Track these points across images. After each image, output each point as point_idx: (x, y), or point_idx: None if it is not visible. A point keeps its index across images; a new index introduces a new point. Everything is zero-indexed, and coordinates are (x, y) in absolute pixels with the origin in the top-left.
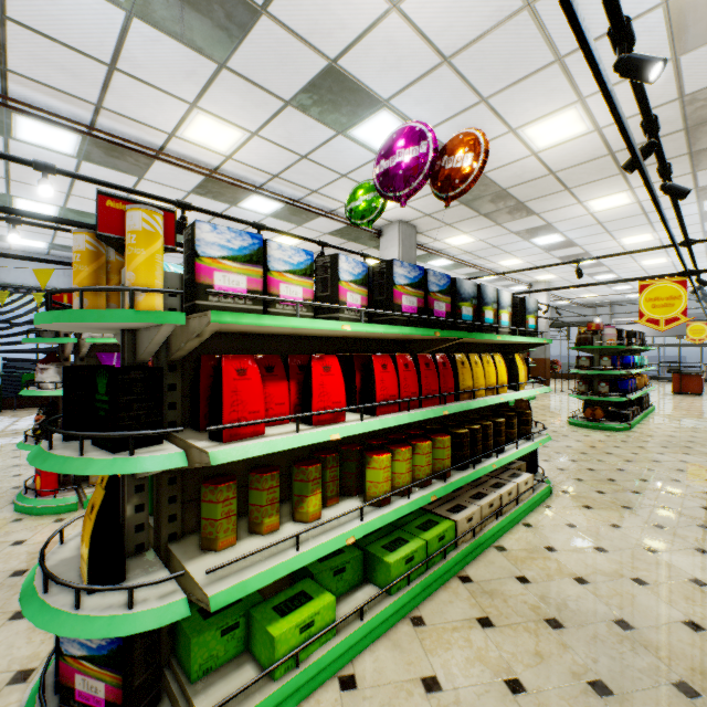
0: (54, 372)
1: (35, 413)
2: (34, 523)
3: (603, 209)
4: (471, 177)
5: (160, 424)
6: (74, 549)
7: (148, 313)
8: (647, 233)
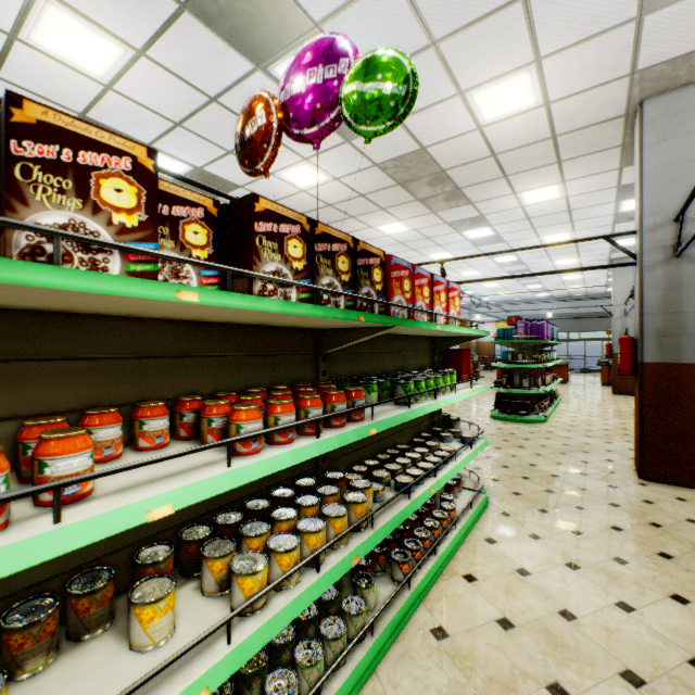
0: None
1: None
2: None
3: (394, 233)
4: None
5: None
6: None
7: None
8: (445, 252)
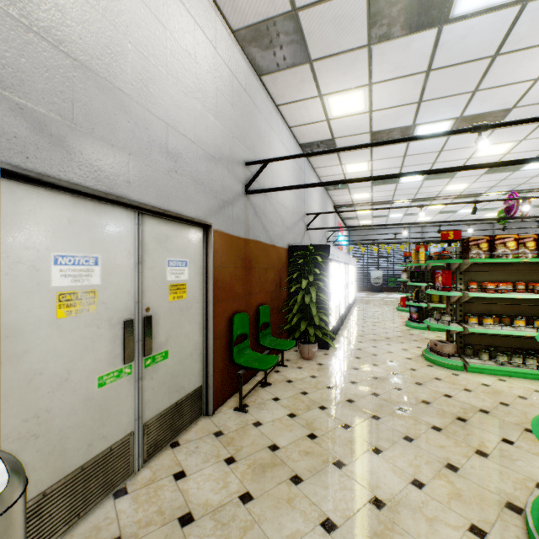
0: (405, 274)
1: (393, 294)
2: (401, 312)
3: None
4: (524, 213)
5: (424, 280)
6: (411, 301)
7: (421, 264)
8: None
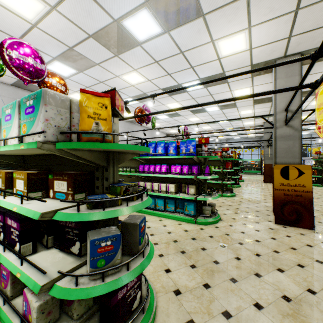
0: None
1: None
2: None
3: None
4: None
5: None
6: None
7: None
8: None
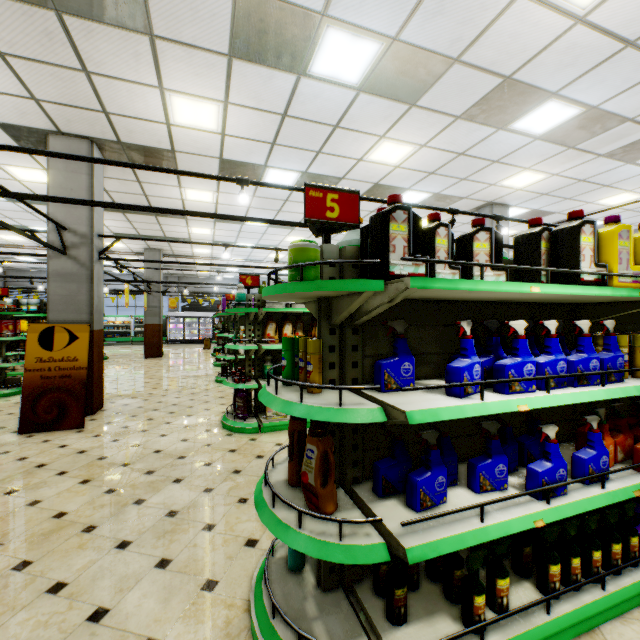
0: None
1: None
2: None
3: (212, 233)
4: None
5: None
6: None
7: None
8: (288, 236)
